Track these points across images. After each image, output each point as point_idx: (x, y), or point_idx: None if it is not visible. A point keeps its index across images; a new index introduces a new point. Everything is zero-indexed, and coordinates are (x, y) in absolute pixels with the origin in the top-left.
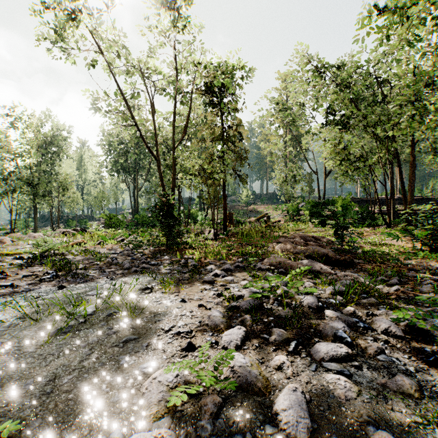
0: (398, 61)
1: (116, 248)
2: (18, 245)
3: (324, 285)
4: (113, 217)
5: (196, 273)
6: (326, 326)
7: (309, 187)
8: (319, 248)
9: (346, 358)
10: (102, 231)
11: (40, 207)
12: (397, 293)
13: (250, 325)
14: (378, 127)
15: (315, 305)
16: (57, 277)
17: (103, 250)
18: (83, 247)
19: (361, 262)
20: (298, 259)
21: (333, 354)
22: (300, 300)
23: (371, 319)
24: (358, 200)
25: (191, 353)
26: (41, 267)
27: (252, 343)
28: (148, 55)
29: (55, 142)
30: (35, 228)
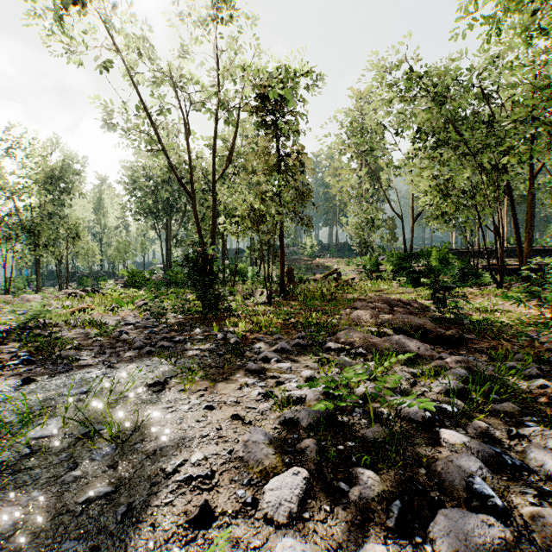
0: (510, 69)
1: (133, 316)
2: (2, 311)
3: (426, 376)
4: (137, 273)
5: (237, 356)
6: (449, 466)
7: (391, 235)
8: (411, 317)
9: (503, 550)
10: (119, 292)
11: (42, 261)
12: (546, 394)
13: (315, 460)
14: (486, 154)
15: (420, 417)
16: (31, 362)
17: (115, 319)
18: (88, 314)
19: (473, 338)
20: (384, 334)
21: (478, 543)
22: (396, 409)
23: (517, 444)
24: (455, 252)
25: (203, 532)
26: (16, 346)
27: (318, 504)
28: (178, 56)
29: (64, 176)
30: (37, 288)
